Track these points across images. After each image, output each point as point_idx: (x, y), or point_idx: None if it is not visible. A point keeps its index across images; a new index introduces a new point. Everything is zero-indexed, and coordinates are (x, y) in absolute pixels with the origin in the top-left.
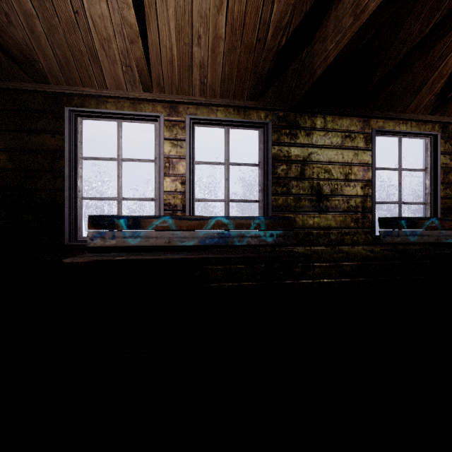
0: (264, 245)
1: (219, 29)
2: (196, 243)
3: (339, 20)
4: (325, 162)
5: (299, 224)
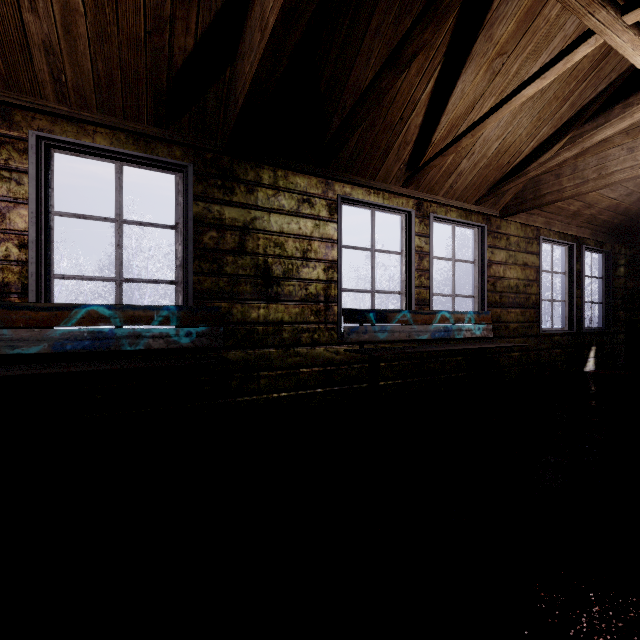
0: (181, 349)
1: None
2: (45, 349)
3: (252, 34)
4: (275, 233)
5: (238, 318)
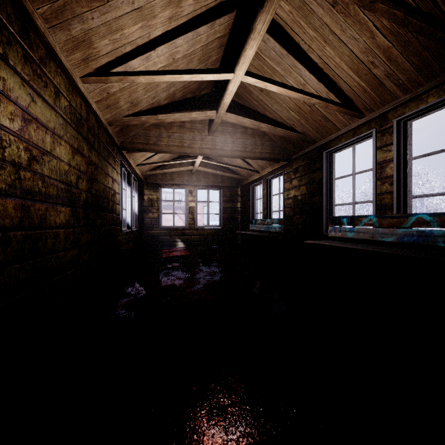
0: None
1: (383, 44)
2: (394, 239)
3: None
4: None
5: None
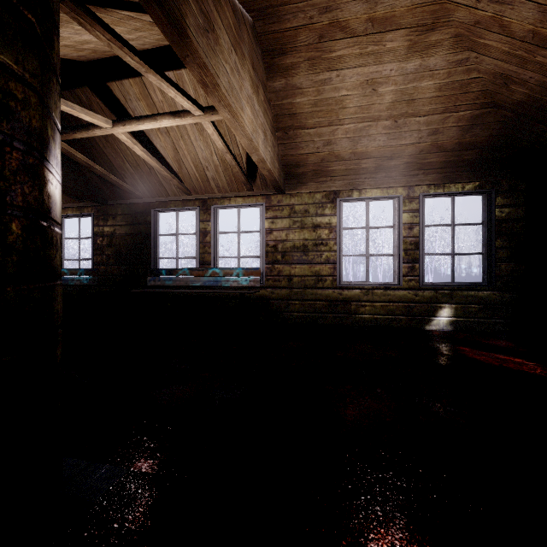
0: (91, 285)
1: None
2: None
3: None
4: (123, 234)
5: (109, 273)
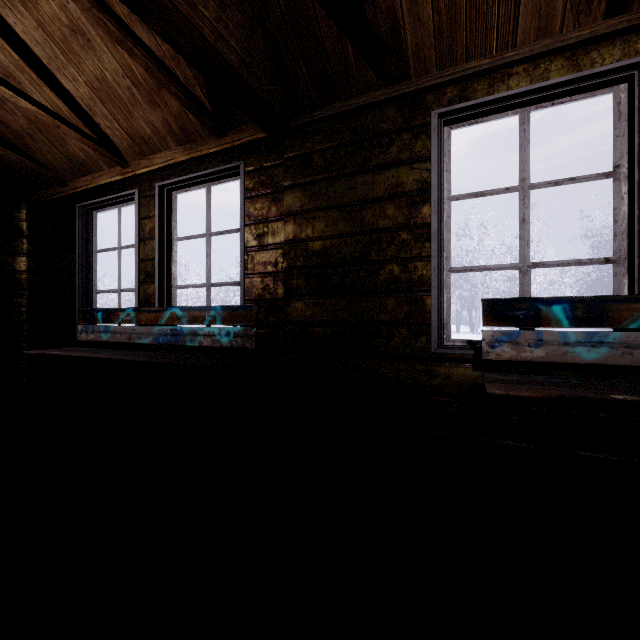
0: None
1: None
2: None
3: None
4: None
5: None
